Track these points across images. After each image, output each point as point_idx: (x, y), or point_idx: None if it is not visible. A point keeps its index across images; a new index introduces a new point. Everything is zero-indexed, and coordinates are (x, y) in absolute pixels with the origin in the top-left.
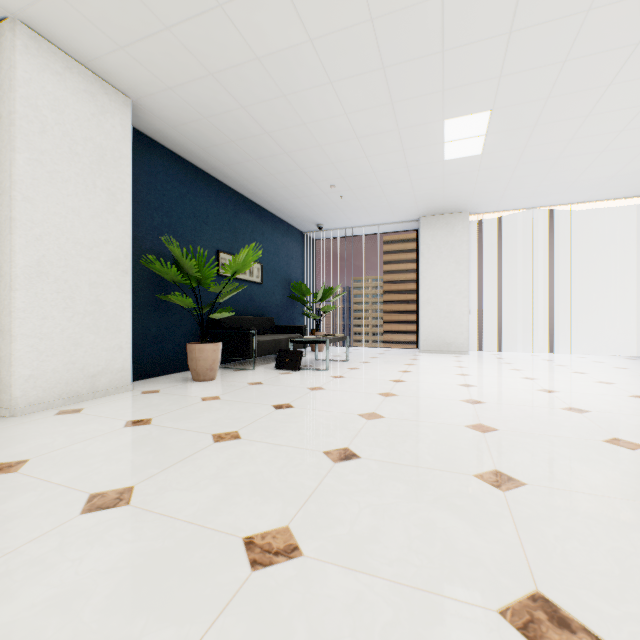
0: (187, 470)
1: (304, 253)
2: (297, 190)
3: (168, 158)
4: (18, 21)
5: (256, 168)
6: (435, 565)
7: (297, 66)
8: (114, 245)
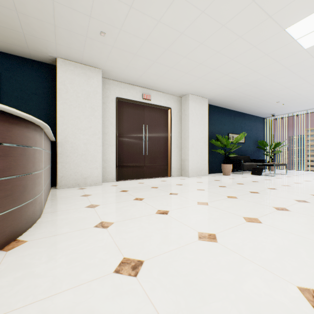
0: (234, 186)
1: (264, 127)
2: (260, 106)
3: (214, 108)
4: (189, 94)
5: (243, 103)
6: (285, 197)
7: (259, 81)
8: (204, 138)
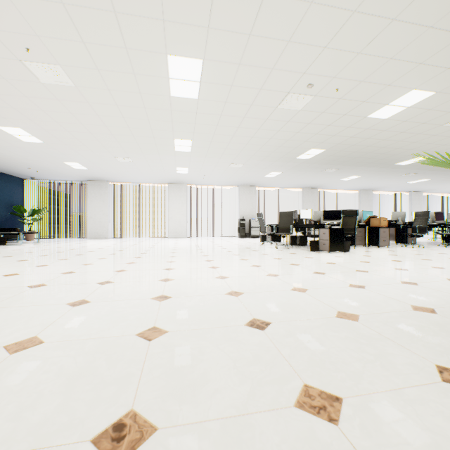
0: None
1: (25, 190)
2: (10, 167)
3: None
4: None
5: None
6: None
7: None
8: None
